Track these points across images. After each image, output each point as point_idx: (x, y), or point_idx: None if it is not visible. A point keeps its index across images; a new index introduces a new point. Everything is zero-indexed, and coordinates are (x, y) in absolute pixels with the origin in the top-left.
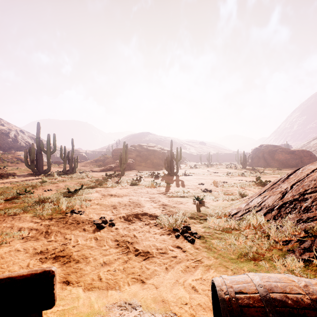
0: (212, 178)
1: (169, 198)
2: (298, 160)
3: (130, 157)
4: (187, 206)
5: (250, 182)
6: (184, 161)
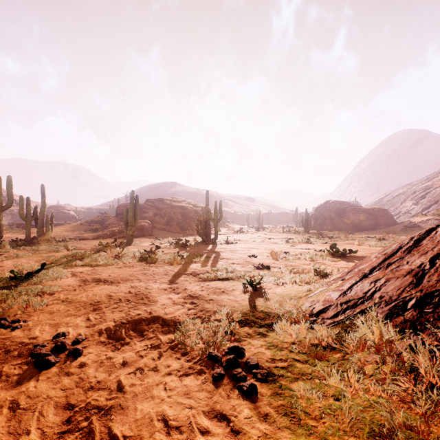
0: (267, 246)
1: (203, 283)
2: (373, 221)
3: (144, 216)
4: (234, 297)
5: (321, 251)
6: (225, 223)
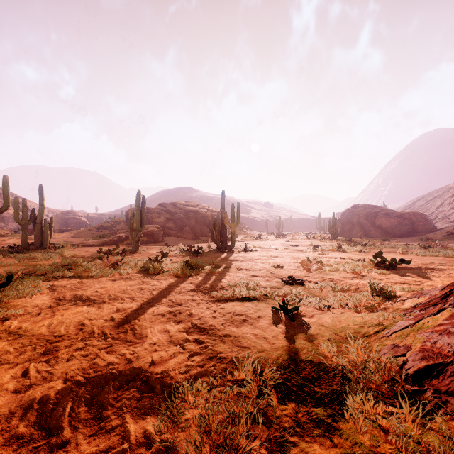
0: (293, 254)
1: (216, 305)
2: (409, 227)
3: (155, 222)
4: (261, 331)
5: (360, 261)
6: (243, 230)
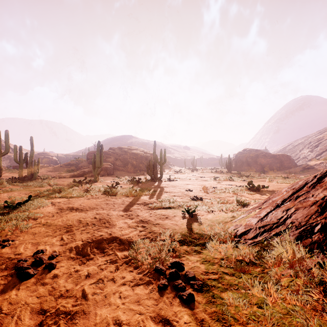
0: (200, 183)
1: (151, 211)
2: (279, 164)
3: (108, 160)
4: (175, 222)
5: (240, 186)
6: (168, 166)
